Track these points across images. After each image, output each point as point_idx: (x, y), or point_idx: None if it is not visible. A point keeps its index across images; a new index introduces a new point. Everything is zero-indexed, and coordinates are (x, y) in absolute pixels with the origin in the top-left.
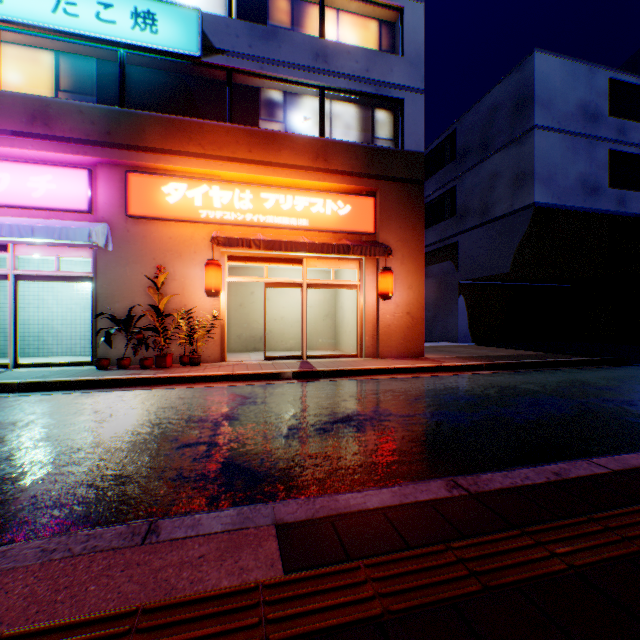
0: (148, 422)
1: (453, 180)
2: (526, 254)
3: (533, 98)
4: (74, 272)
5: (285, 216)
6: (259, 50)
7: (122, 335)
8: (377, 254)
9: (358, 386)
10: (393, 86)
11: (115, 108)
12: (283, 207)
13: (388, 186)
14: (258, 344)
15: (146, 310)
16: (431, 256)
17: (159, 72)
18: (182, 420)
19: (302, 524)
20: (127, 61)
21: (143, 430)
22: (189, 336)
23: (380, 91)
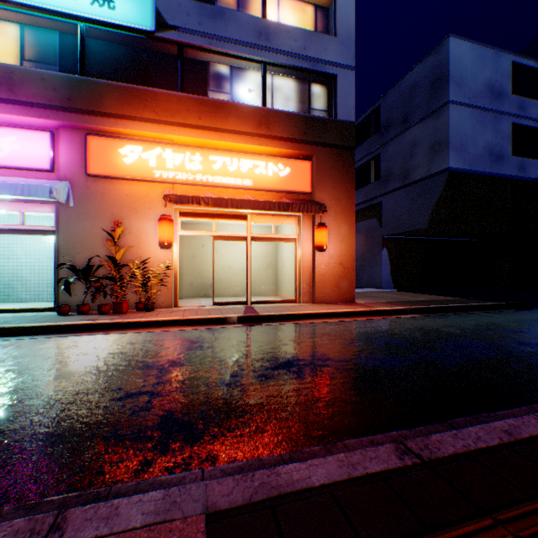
0: (95, 369)
1: (377, 149)
2: (441, 212)
3: (447, 77)
4: (38, 226)
5: (231, 177)
6: (208, 27)
7: (82, 283)
8: (313, 211)
9: (297, 330)
10: (327, 63)
11: (75, 76)
12: (230, 169)
13: (323, 151)
14: (208, 291)
15: (104, 261)
16: (358, 214)
17: (117, 45)
18: (129, 367)
19: (237, 512)
20: (87, 34)
21: (88, 378)
22: (144, 284)
23: (316, 67)
